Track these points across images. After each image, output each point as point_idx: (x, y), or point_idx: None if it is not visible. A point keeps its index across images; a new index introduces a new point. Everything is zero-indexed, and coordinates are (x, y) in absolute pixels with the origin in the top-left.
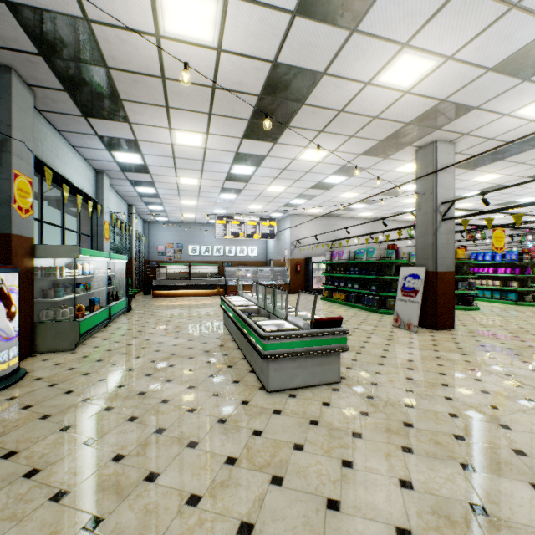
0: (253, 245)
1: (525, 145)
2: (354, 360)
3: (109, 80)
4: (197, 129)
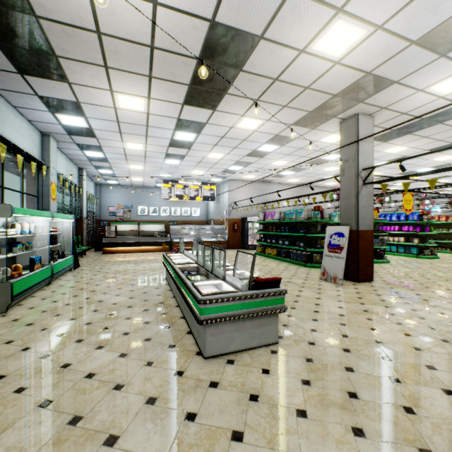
0: (196, 206)
1: (431, 121)
2: (289, 316)
3: (40, 32)
4: (139, 93)
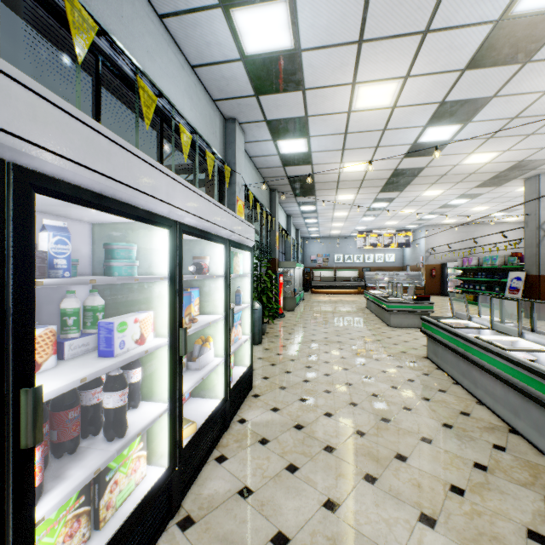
0: (390, 252)
1: None
2: None
3: (312, 186)
4: (351, 193)
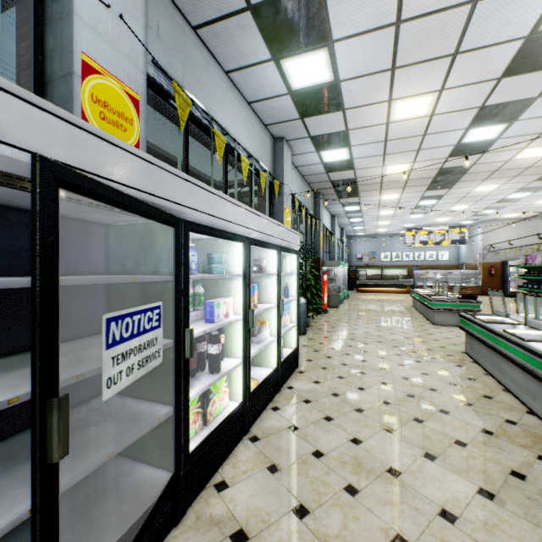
0: (443, 250)
1: None
2: None
3: (356, 188)
4: (396, 193)
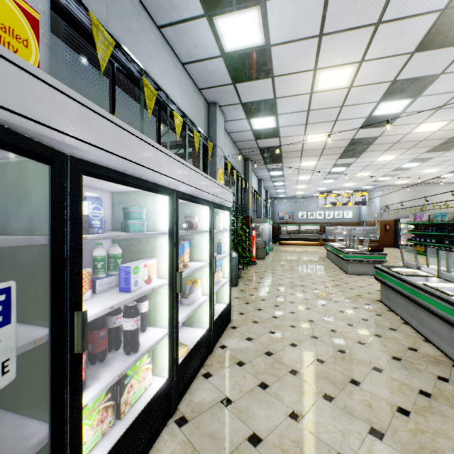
0: (348, 210)
1: None
2: None
3: (280, 155)
4: (313, 160)
